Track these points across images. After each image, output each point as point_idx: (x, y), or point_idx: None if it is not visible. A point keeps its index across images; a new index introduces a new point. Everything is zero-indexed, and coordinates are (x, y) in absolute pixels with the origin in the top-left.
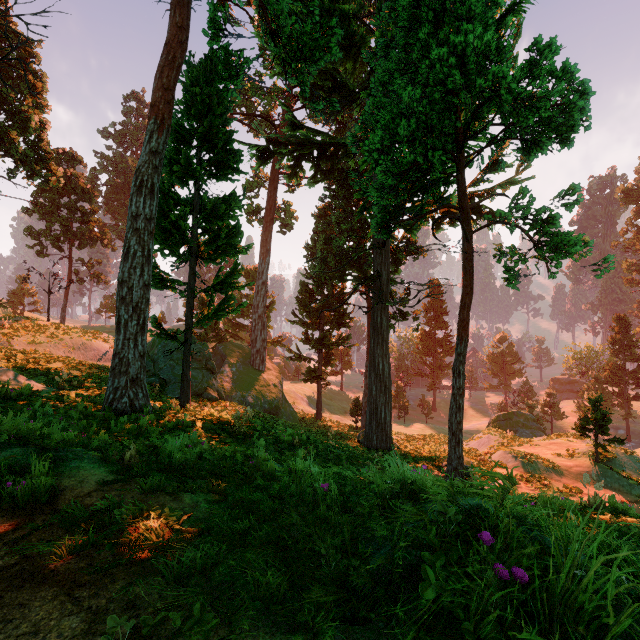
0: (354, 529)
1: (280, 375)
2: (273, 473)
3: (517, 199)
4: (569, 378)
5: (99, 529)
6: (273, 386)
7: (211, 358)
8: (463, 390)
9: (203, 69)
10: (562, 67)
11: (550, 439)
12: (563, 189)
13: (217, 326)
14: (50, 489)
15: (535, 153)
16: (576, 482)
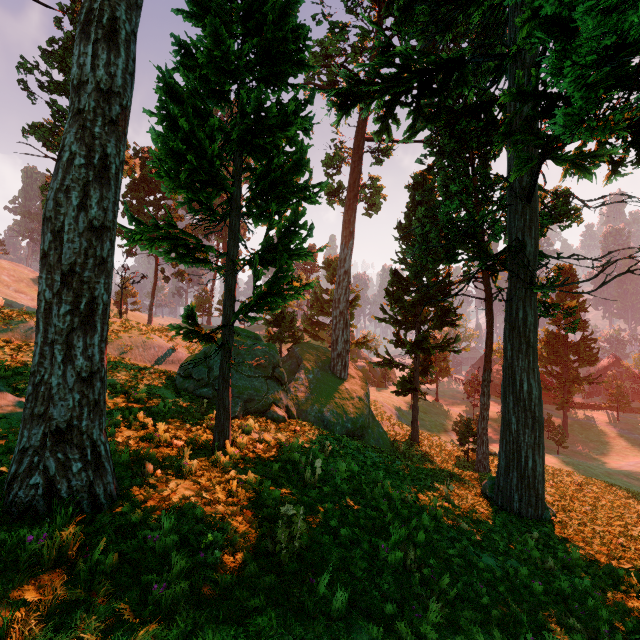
0: None
1: (366, 385)
2: None
3: None
4: None
5: None
6: (357, 399)
7: (279, 364)
8: None
9: None
10: None
11: None
12: None
13: (293, 324)
14: None
15: None
16: None
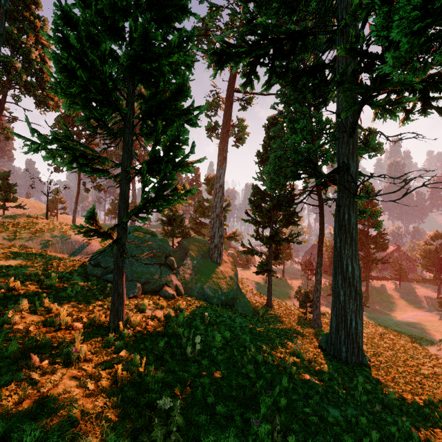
0: None
1: (235, 267)
2: None
3: None
4: None
5: None
6: (229, 278)
7: (170, 254)
8: None
9: None
10: None
11: None
12: None
13: (182, 224)
14: None
15: None
16: None
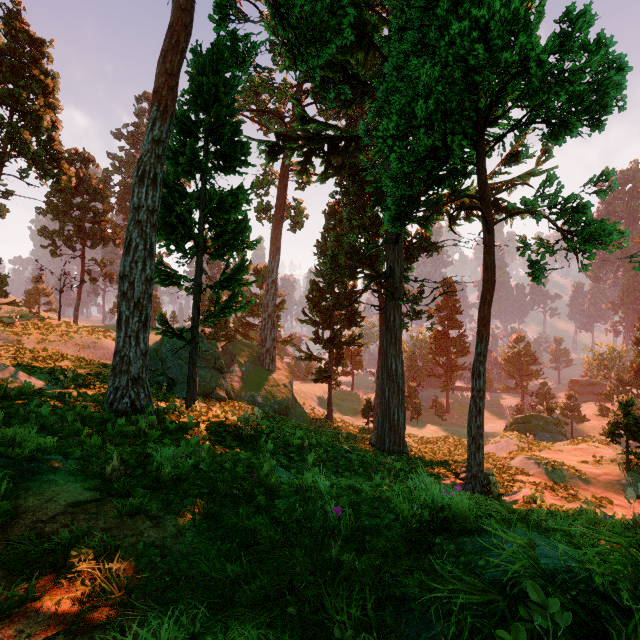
0: (376, 575)
1: (290, 375)
2: (278, 487)
3: (544, 186)
4: (589, 380)
5: (49, 572)
6: (283, 386)
7: (220, 357)
8: (483, 392)
9: (210, 58)
10: (596, 40)
11: (574, 444)
12: (595, 175)
13: (227, 325)
14: (6, 511)
15: (563, 137)
16: (605, 491)
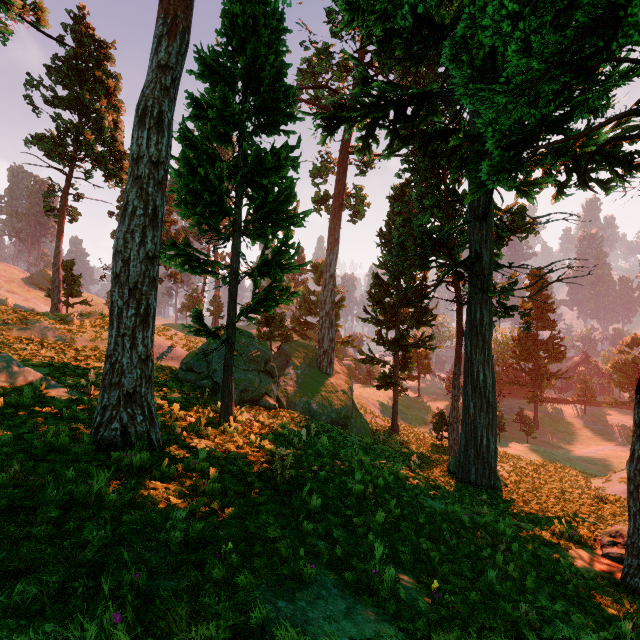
0: None
1: (350, 380)
2: None
3: None
4: None
5: None
6: (342, 392)
7: (271, 359)
8: None
9: None
10: None
11: None
12: None
13: (282, 324)
14: None
15: None
16: None
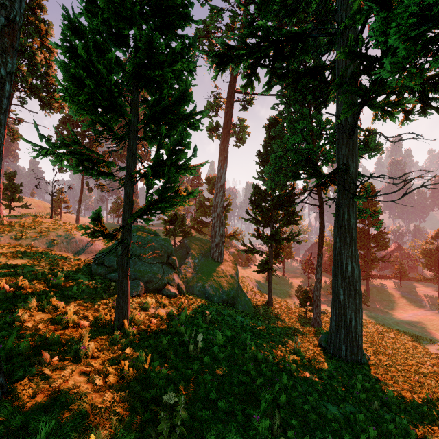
0: None
1: (236, 266)
2: None
3: None
4: None
5: None
6: (230, 277)
7: (172, 253)
8: None
9: None
10: None
11: None
12: None
13: (184, 223)
14: None
15: None
16: None
